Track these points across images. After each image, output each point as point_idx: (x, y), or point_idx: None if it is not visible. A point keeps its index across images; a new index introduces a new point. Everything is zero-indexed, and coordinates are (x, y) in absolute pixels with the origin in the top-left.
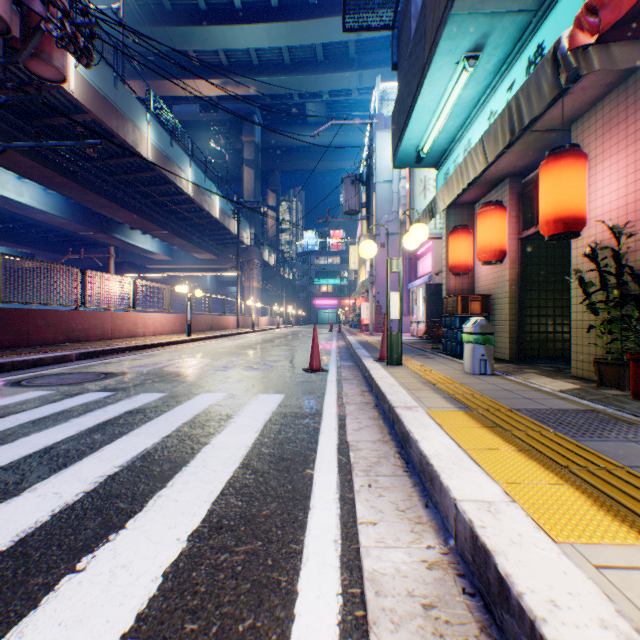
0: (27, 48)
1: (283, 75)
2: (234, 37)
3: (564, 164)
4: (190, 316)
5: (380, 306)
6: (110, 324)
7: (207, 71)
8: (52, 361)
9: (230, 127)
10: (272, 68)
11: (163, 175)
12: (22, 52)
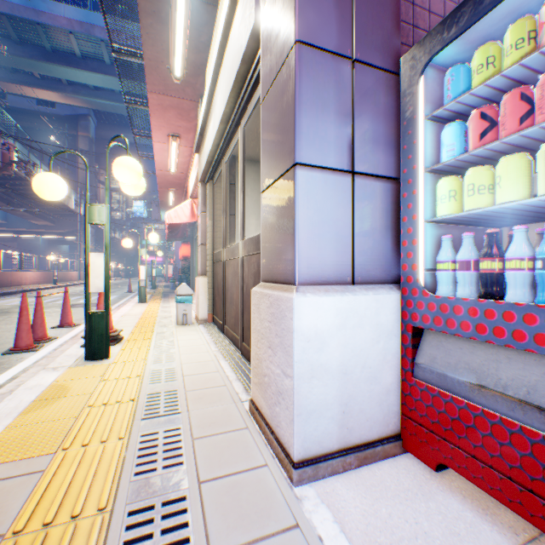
0: (4, 170)
1: (115, 103)
2: (76, 76)
3: (185, 245)
4: (57, 273)
5: (177, 267)
6: (11, 278)
7: (49, 84)
8: (15, 293)
9: (66, 120)
10: (106, 96)
11: (23, 177)
12: (1, 172)
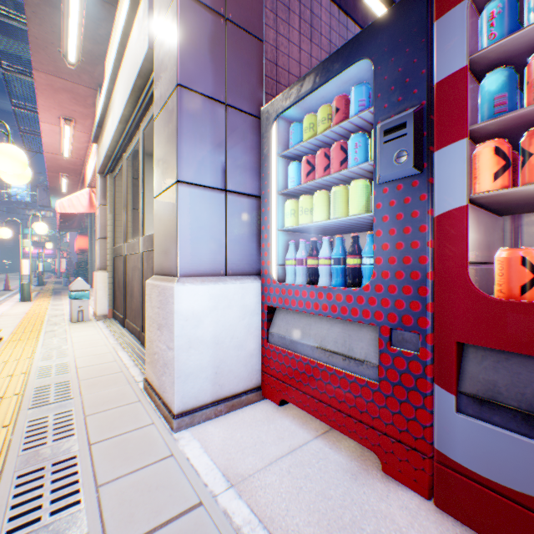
0: None
1: None
2: None
3: (82, 237)
4: None
5: (72, 261)
6: None
7: None
8: None
9: None
10: None
11: None
12: None
